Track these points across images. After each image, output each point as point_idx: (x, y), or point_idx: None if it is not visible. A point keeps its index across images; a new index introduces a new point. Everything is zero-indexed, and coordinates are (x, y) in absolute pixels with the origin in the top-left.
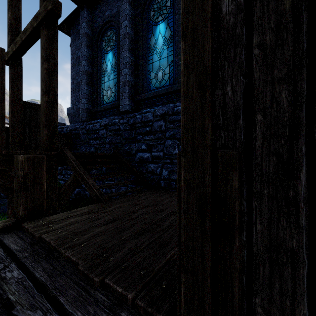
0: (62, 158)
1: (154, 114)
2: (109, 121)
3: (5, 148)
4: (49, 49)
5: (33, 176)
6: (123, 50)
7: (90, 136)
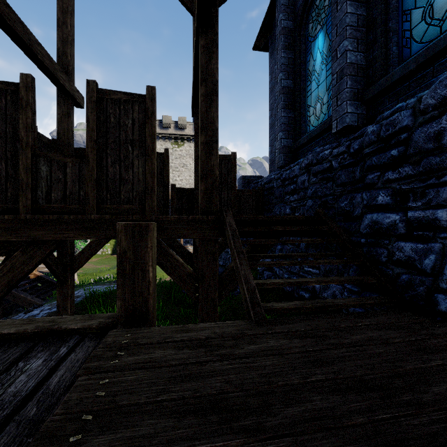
0: (223, 226)
1: (417, 109)
2: (314, 157)
3: (191, 213)
4: (206, 65)
5: (134, 255)
6: (339, 7)
7: (285, 189)
